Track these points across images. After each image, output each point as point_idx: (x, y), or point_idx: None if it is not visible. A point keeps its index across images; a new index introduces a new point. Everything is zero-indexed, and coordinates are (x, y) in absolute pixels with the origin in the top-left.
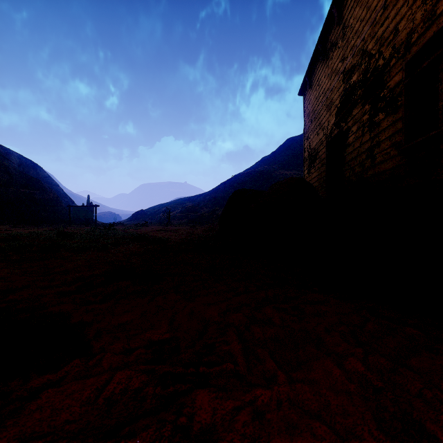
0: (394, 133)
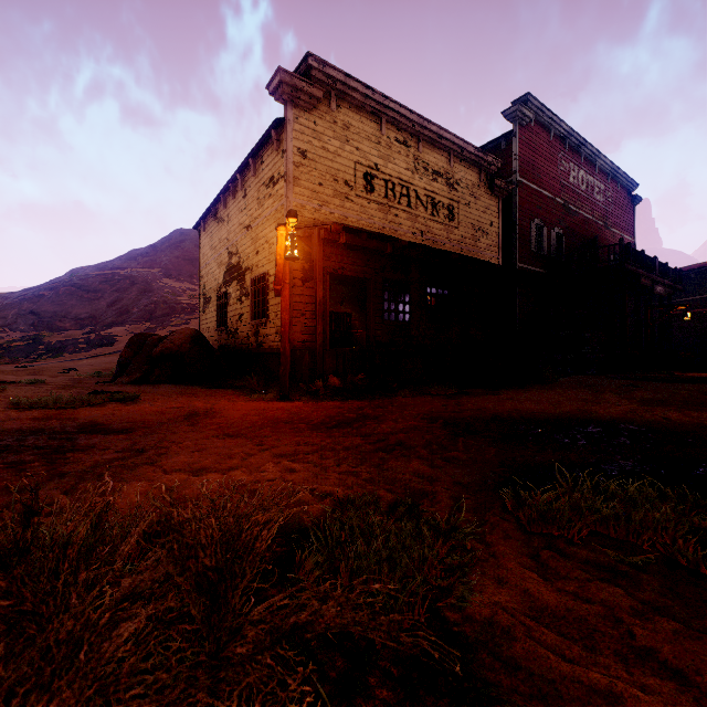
0: (249, 312)
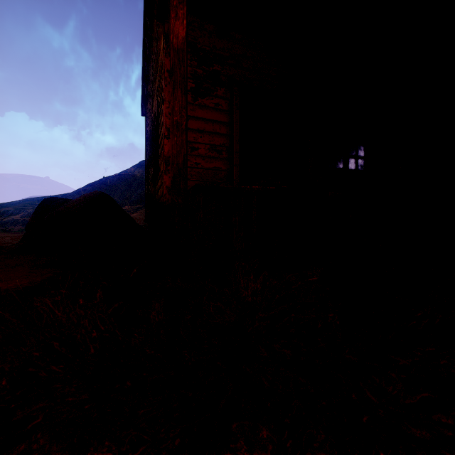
0: None
